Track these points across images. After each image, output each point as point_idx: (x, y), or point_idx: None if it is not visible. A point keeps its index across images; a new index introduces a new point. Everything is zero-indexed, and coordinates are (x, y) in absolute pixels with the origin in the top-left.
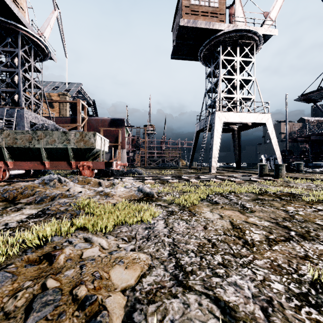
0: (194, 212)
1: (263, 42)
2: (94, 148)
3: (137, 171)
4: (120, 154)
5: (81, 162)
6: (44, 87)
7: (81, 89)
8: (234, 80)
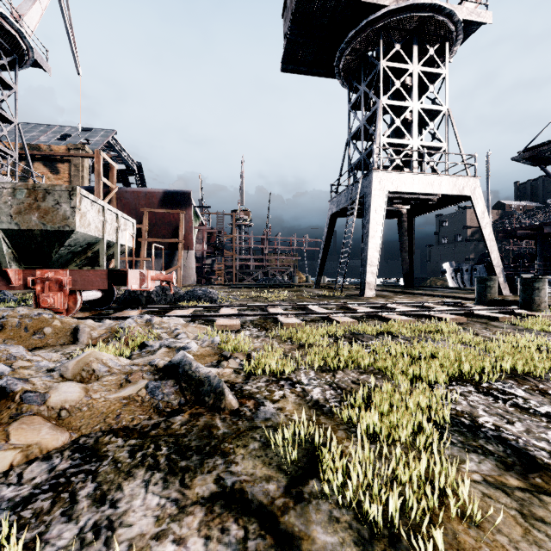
0: None
1: (461, 41)
2: (70, 231)
3: (207, 294)
4: (184, 260)
5: (39, 271)
6: (42, 134)
7: (113, 140)
8: (408, 110)
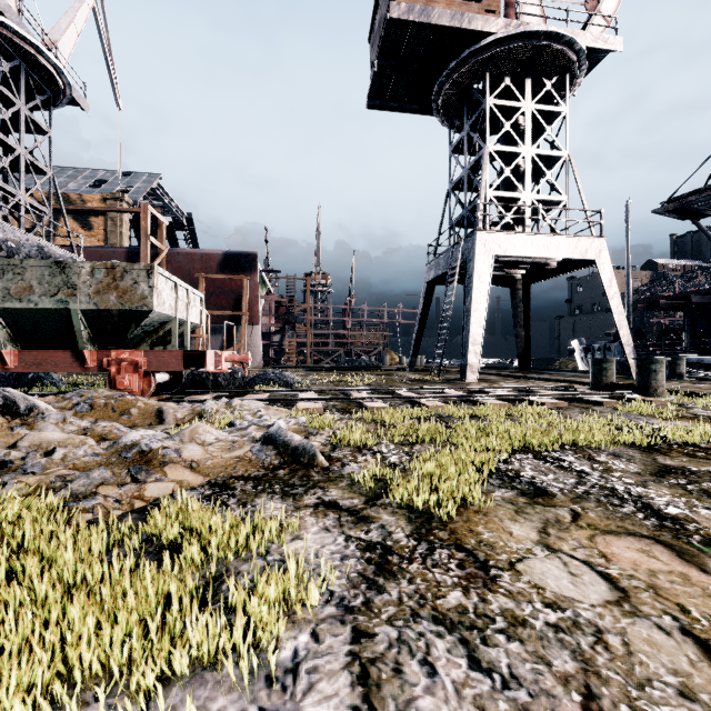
0: (478, 555)
1: (586, 70)
2: (148, 311)
3: (281, 378)
4: (248, 336)
5: (114, 352)
6: (70, 180)
7: (158, 187)
8: (520, 157)
